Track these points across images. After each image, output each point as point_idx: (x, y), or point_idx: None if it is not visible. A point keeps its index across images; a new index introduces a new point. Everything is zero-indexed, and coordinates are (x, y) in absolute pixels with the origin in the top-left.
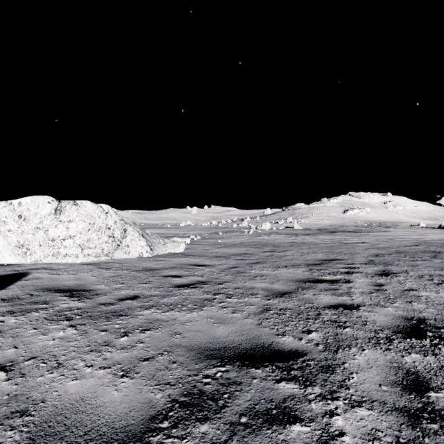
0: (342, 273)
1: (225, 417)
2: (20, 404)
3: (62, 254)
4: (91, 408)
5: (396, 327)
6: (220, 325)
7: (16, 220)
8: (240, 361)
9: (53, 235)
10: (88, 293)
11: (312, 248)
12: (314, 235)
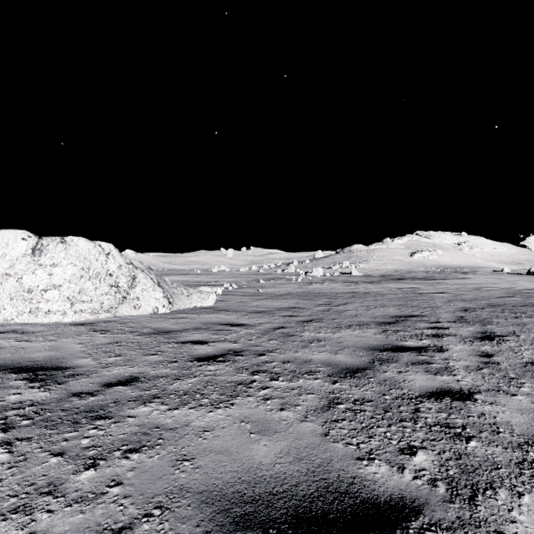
0: (428, 336)
1: None
2: None
3: (43, 310)
4: None
5: None
6: (262, 438)
7: None
8: (299, 533)
9: (29, 284)
10: (61, 372)
11: (379, 299)
12: (378, 283)
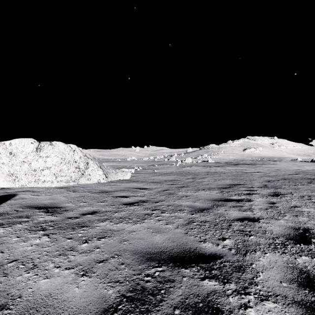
0: (245, 194)
1: (162, 310)
2: (1, 299)
3: (42, 180)
4: (57, 302)
5: (288, 235)
6: (157, 234)
7: (8, 156)
8: (173, 262)
9: (34, 167)
10: (59, 209)
11: (222, 176)
12: (223, 167)
